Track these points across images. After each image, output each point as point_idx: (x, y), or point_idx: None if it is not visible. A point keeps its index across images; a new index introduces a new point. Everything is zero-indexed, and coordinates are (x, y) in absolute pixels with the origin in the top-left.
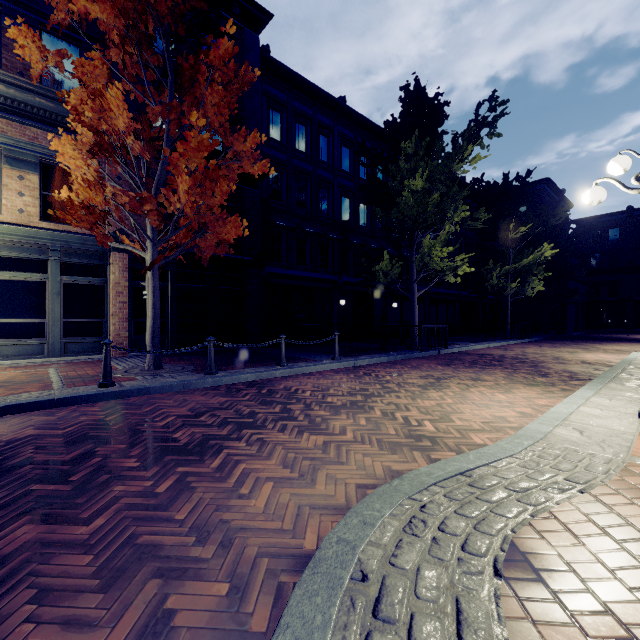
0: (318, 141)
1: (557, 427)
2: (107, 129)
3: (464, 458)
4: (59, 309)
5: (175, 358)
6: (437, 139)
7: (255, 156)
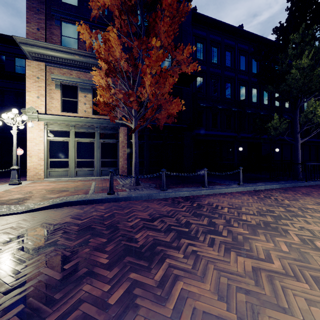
0: (225, 55)
1: None
2: (112, 60)
3: None
4: (99, 154)
5: (147, 179)
6: (318, 30)
7: (189, 61)
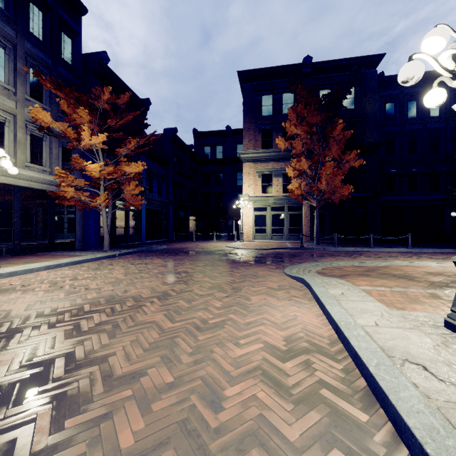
0: None
1: (435, 263)
2: (301, 168)
3: (378, 261)
4: (287, 223)
5: (327, 243)
6: None
7: (355, 159)
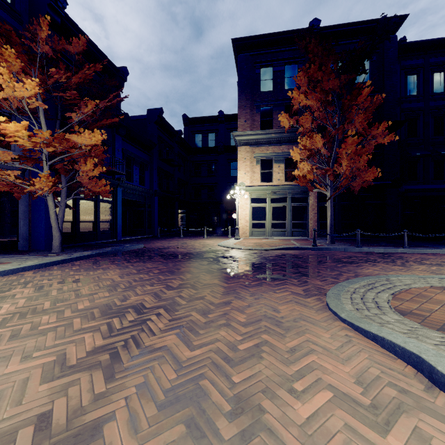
0: None
1: None
2: (313, 147)
3: None
4: (290, 217)
5: (340, 241)
6: None
7: (384, 134)
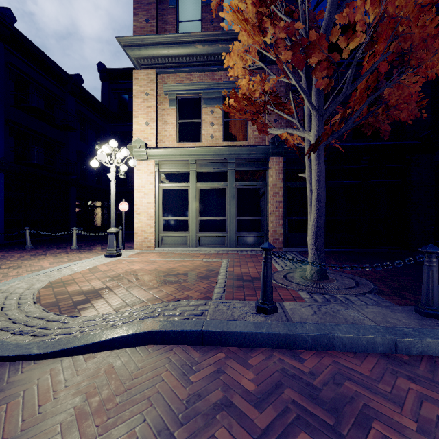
0: None
1: None
2: None
3: None
4: (234, 209)
5: (329, 259)
6: None
7: None
